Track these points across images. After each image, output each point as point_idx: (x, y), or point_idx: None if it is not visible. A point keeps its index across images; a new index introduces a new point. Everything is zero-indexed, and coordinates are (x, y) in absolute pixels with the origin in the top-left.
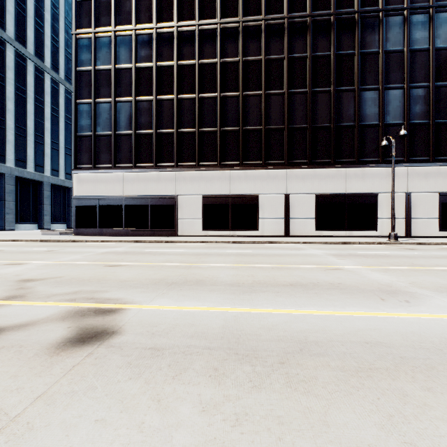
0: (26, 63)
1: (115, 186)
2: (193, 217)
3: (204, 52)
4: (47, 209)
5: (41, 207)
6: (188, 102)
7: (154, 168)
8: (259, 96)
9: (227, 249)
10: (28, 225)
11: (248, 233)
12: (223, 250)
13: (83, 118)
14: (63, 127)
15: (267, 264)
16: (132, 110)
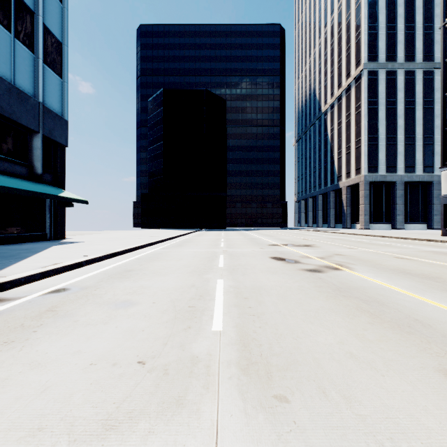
0: (414, 75)
1: None
2: None
3: None
4: (436, 209)
5: (430, 207)
6: None
7: None
8: None
9: None
10: (416, 225)
11: None
12: None
13: None
14: None
15: None
16: None
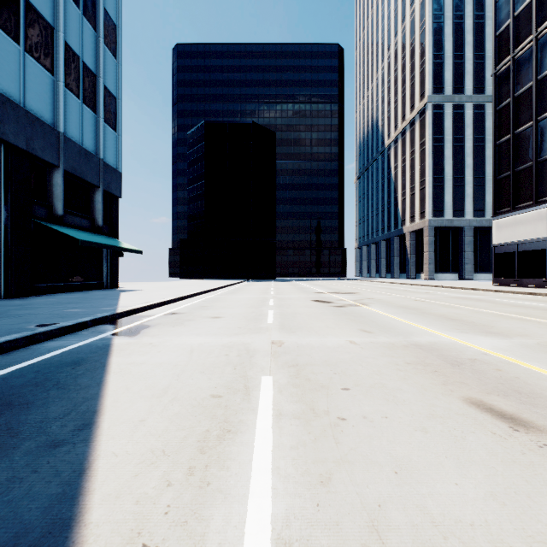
0: (484, 109)
1: (536, 227)
2: None
3: None
4: None
5: None
6: None
7: None
8: None
9: None
10: (487, 275)
11: None
12: None
13: (501, 158)
14: None
15: (532, 317)
16: None
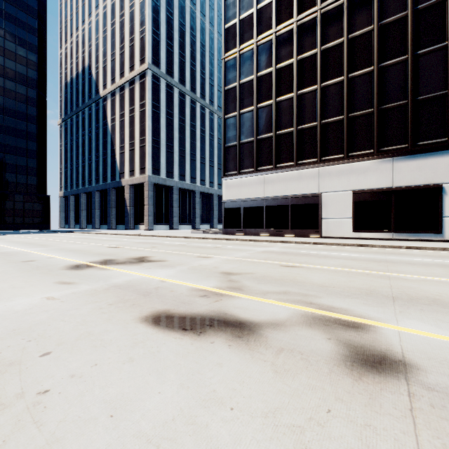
0: (185, 98)
1: (257, 189)
2: (340, 217)
3: (354, 23)
4: (197, 213)
5: (194, 211)
6: (333, 88)
7: (294, 167)
8: (442, 50)
9: (410, 257)
10: (186, 226)
11: (423, 236)
12: (405, 257)
13: (230, 130)
14: (208, 144)
15: None
16: (272, 112)
